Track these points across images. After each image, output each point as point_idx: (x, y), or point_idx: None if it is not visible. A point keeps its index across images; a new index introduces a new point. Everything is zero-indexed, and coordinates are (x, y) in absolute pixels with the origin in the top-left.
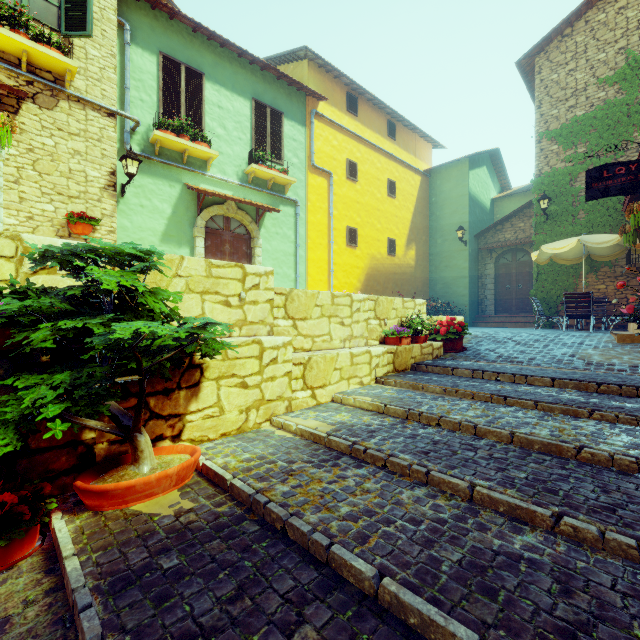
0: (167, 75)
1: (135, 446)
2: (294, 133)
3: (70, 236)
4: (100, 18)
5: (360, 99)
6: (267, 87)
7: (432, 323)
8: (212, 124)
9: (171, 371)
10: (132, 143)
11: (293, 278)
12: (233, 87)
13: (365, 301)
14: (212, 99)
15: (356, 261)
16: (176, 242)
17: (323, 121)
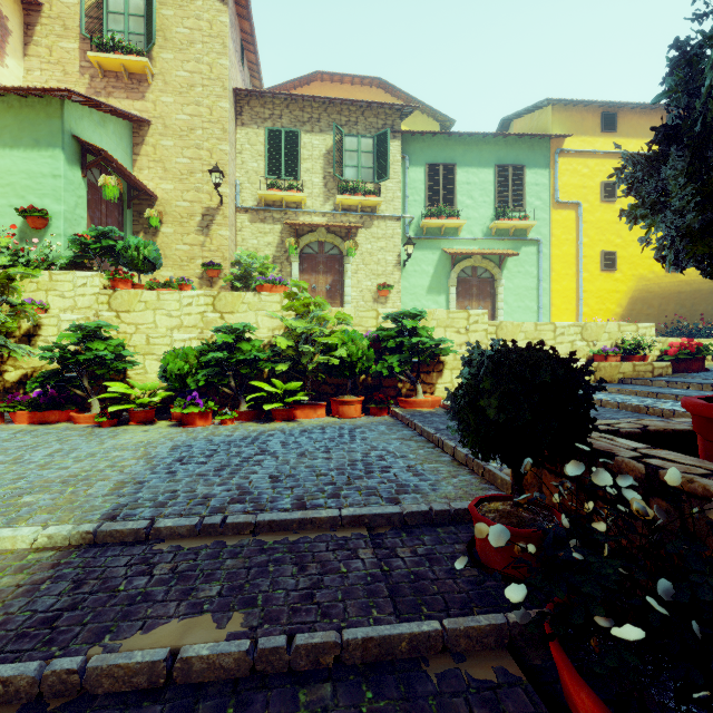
0: (430, 177)
1: (416, 389)
2: (536, 179)
3: (378, 298)
4: (393, 162)
5: (621, 112)
6: (509, 149)
7: (666, 345)
8: (462, 199)
9: (430, 363)
10: (409, 231)
11: (535, 309)
12: (479, 163)
13: (570, 327)
14: (462, 180)
15: (615, 285)
16: (436, 292)
17: (570, 155)
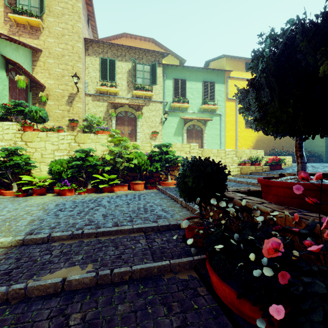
0: (175, 84)
1: (168, 177)
2: (219, 88)
3: (152, 137)
4: (158, 77)
5: None
6: (208, 75)
7: (268, 159)
8: (189, 95)
9: (174, 166)
10: (166, 108)
11: (219, 144)
12: (196, 80)
13: (231, 151)
14: (189, 87)
15: (250, 134)
16: (178, 135)
17: (233, 79)
